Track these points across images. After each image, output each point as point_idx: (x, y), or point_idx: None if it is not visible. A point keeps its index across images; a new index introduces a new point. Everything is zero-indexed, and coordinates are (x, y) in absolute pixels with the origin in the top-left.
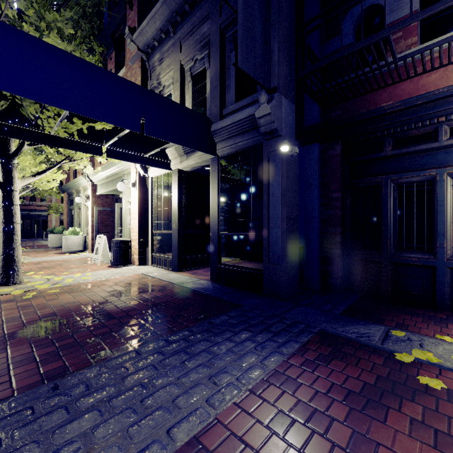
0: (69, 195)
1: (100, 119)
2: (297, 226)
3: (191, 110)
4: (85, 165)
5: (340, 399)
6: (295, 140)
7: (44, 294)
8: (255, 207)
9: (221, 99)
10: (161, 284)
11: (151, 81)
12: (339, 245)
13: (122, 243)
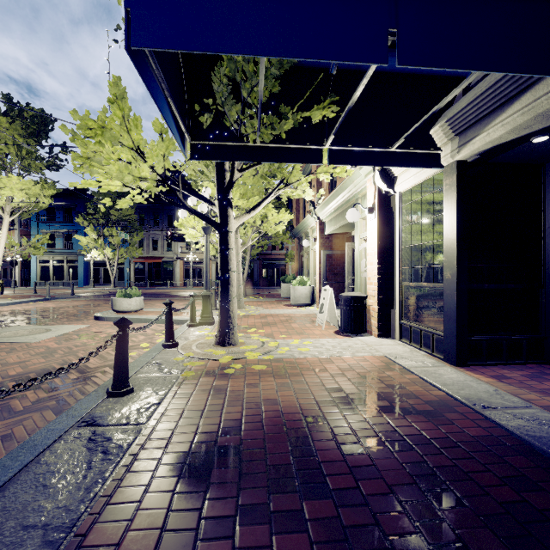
0: (299, 239)
1: (305, 55)
2: None
3: None
4: (303, 188)
5: None
6: None
7: (249, 370)
8: None
9: None
10: (426, 393)
11: None
12: None
13: (354, 301)
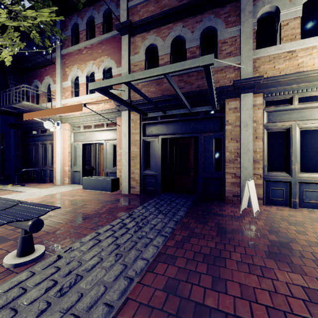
0: None
1: None
2: (0, 158)
3: None
4: None
5: None
6: None
7: None
8: None
9: None
10: None
11: None
12: (20, 164)
13: None
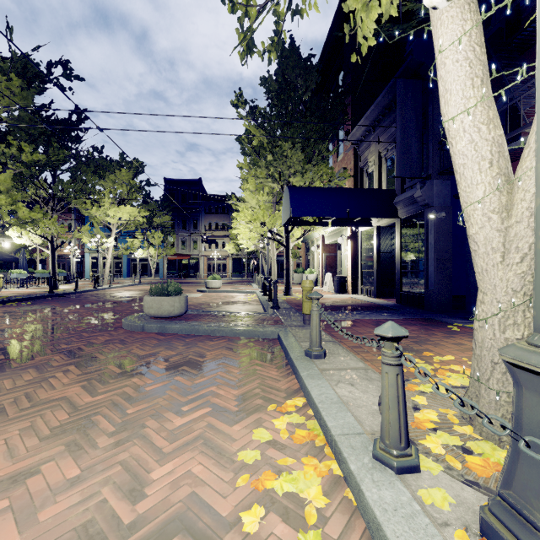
0: (306, 244)
1: (328, 216)
2: (450, 265)
3: (380, 192)
4: (320, 230)
5: (405, 324)
6: (447, 206)
7: None
8: (421, 252)
9: (402, 179)
10: (362, 301)
11: (360, 163)
12: None
13: (341, 278)
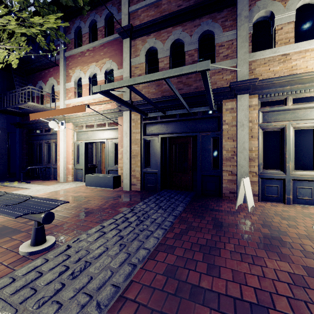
0: None
1: None
2: (6, 156)
3: None
4: None
5: None
6: (4, 128)
7: None
8: None
9: None
10: None
11: None
12: (25, 162)
13: None
